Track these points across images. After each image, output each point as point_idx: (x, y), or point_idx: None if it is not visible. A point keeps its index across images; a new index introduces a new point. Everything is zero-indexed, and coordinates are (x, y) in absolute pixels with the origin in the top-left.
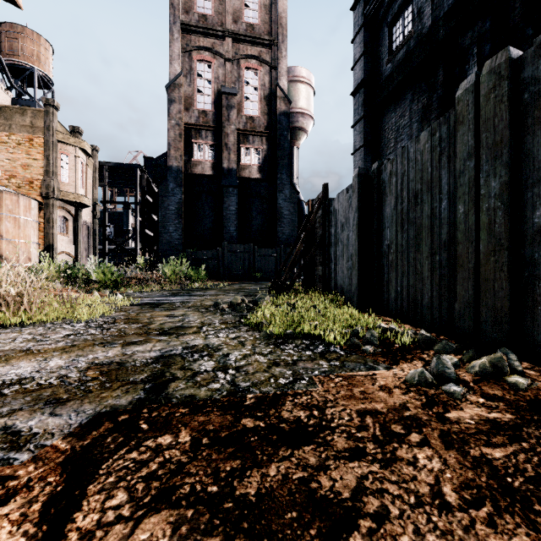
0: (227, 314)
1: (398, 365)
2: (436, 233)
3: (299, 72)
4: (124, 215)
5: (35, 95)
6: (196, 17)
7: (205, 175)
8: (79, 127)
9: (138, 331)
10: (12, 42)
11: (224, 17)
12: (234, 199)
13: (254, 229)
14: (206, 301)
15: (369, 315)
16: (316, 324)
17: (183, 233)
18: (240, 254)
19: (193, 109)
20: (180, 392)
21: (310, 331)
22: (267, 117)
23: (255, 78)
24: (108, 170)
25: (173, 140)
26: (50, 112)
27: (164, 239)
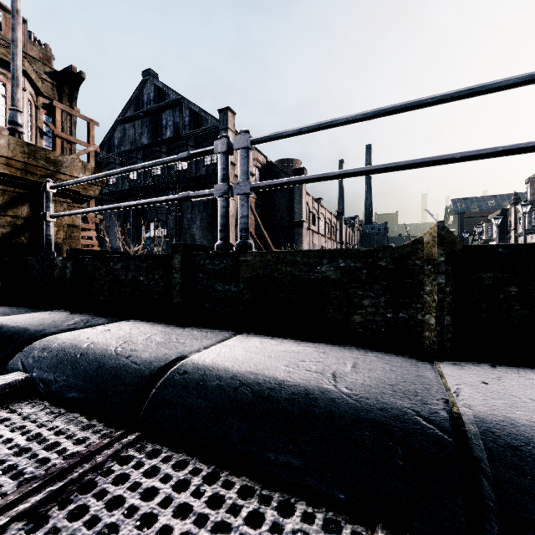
0: None
1: None
2: None
3: None
4: None
5: None
6: None
7: None
8: None
9: None
10: None
11: None
12: None
13: None
14: None
15: None
16: None
17: None
18: None
19: None
20: None
21: None
22: None
23: None
24: None
25: None
26: None
27: None
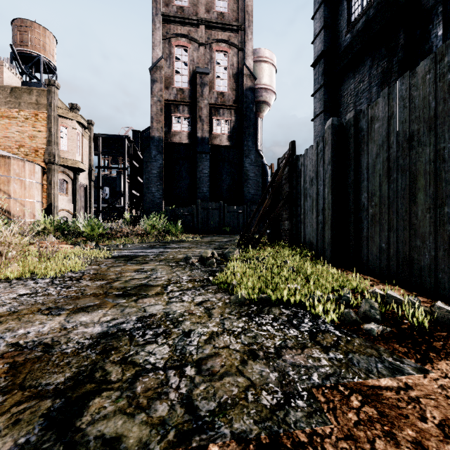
0: (196, 269)
1: (433, 364)
2: (444, 180)
3: (263, 53)
4: (117, 179)
5: (41, 79)
6: (175, 9)
7: (182, 143)
8: (76, 104)
9: (97, 291)
10: (22, 35)
11: (198, 8)
12: (207, 164)
13: (223, 189)
14: (179, 254)
15: (345, 272)
16: (295, 287)
17: (164, 193)
18: (212, 211)
19: (172, 87)
20: (98, 428)
21: (289, 296)
22: (235, 93)
23: (225, 59)
24: (102, 141)
25: (155, 114)
26: (51, 90)
27: (148, 198)
